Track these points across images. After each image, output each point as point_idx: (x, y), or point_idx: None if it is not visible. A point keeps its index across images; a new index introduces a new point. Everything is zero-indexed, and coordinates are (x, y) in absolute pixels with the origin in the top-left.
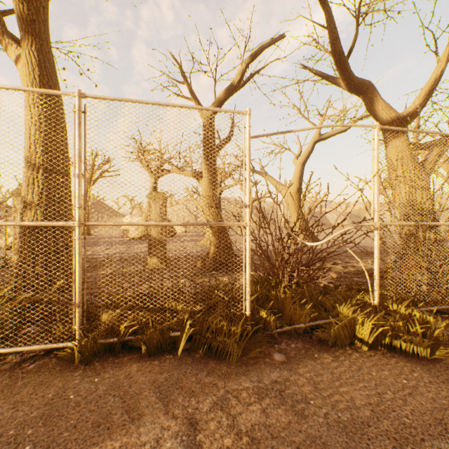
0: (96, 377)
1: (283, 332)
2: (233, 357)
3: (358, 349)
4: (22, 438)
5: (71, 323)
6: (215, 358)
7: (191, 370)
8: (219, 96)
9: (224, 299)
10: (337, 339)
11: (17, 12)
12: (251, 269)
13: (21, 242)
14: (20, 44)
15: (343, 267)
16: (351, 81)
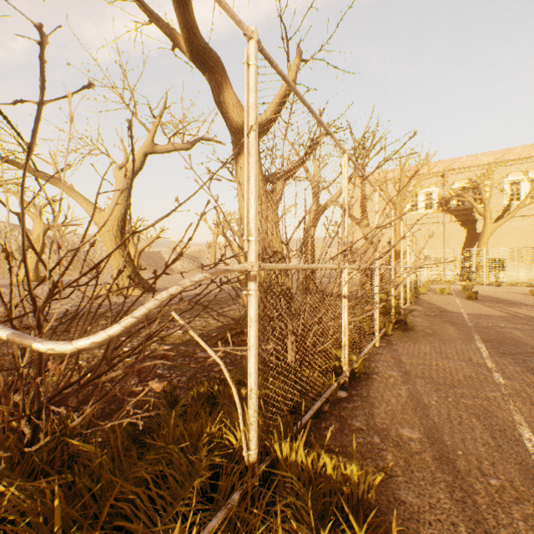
0: None
1: None
2: None
3: None
4: None
5: None
6: None
7: None
8: None
9: None
10: None
11: None
12: None
13: None
14: None
15: (183, 332)
16: (195, 37)
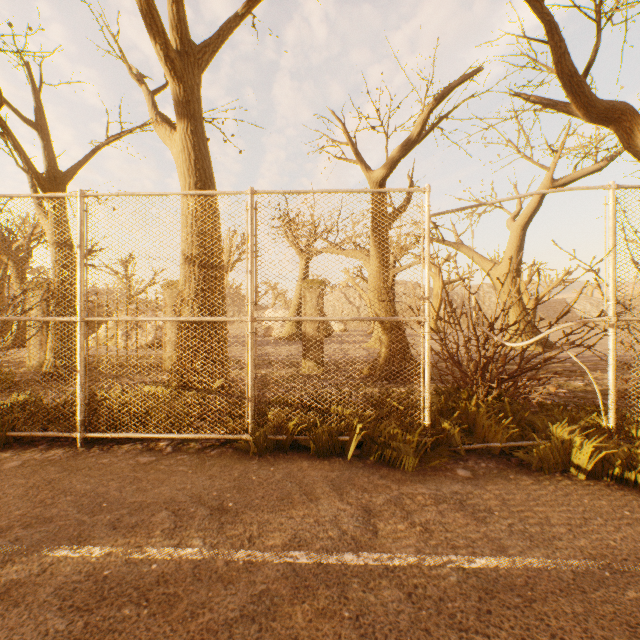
0: (271, 467)
1: (472, 451)
2: (408, 466)
3: (571, 477)
4: (224, 498)
5: (240, 419)
6: (388, 465)
7: (363, 472)
8: (392, 155)
9: (399, 408)
10: (543, 462)
11: (174, 96)
12: (436, 381)
13: (179, 338)
14: (169, 123)
15: (583, 384)
16: (593, 108)
